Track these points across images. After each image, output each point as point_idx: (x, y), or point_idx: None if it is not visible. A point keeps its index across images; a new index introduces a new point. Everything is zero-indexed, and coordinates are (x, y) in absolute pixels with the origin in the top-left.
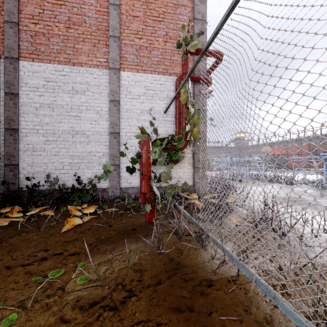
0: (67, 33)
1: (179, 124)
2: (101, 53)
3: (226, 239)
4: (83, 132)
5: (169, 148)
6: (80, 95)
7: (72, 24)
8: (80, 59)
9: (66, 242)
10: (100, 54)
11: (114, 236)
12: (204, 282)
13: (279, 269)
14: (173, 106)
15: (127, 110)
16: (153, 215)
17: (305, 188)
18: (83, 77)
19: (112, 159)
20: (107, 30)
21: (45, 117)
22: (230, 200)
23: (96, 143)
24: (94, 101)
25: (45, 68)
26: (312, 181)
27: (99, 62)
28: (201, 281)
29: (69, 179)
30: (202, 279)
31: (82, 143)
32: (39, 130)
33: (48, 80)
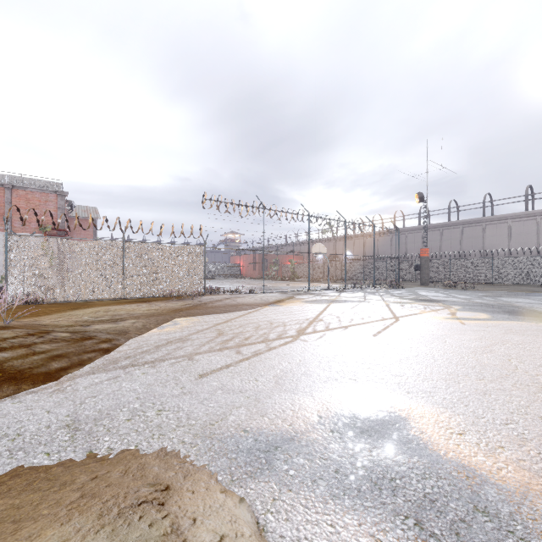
0: None
1: None
2: (1, 224)
3: None
4: None
5: None
6: None
7: None
8: None
9: None
10: None
11: None
12: None
13: None
14: None
15: None
16: None
17: None
18: None
19: None
20: (4, 213)
21: None
22: None
23: None
24: None
25: None
26: None
27: None
28: None
29: None
30: None
31: None
32: None
33: None
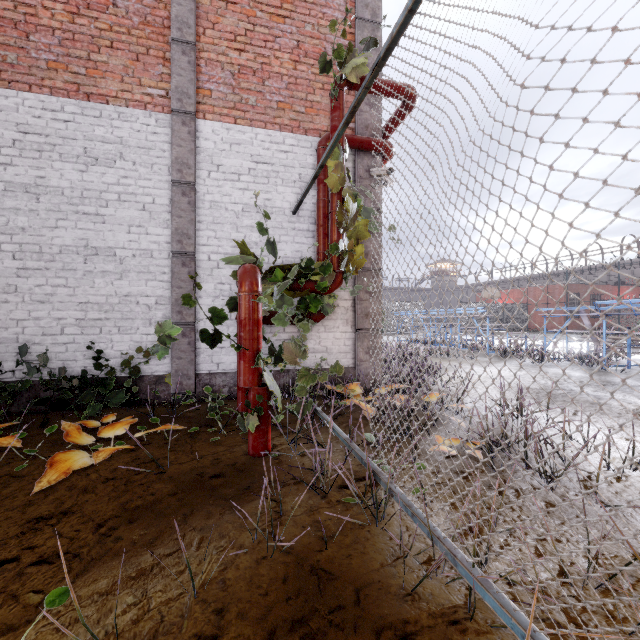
0: (73, 26)
1: (325, 237)
2: (154, 76)
3: (430, 496)
4: (111, 250)
5: (303, 289)
6: (103, 167)
7: (85, 7)
8: (103, 87)
9: (37, 523)
10: (150, 78)
11: (166, 497)
12: (387, 633)
13: (561, 575)
14: (312, 199)
15: (213, 204)
16: (264, 440)
17: (569, 369)
18: (111, 127)
19: (178, 312)
20: (165, 26)
21: (17, 215)
22: (430, 397)
23: (141, 276)
24: (136, 183)
25: (17, 102)
26: (580, 355)
27: (149, 96)
28: (378, 630)
29: (78, 355)
30: (380, 623)
31: (108, 275)
32: (2, 243)
33: (25, 131)
